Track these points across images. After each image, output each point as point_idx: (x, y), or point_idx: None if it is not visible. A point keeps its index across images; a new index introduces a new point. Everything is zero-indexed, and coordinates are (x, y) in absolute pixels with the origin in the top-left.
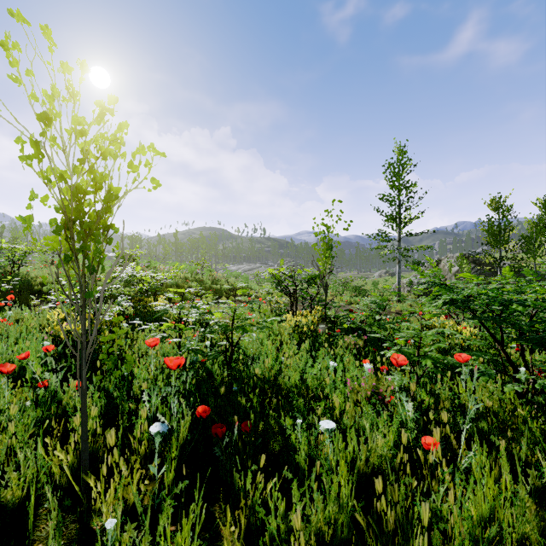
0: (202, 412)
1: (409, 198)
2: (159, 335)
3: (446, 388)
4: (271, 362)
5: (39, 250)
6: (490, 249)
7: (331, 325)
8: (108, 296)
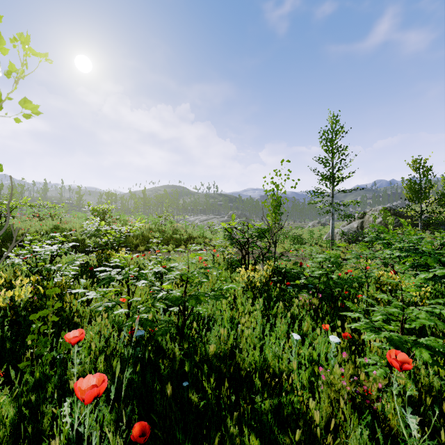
0: (138, 438)
1: (341, 160)
2: (103, 306)
3: (430, 372)
4: (226, 325)
5: (23, 205)
6: (411, 204)
7: (281, 278)
8: (82, 245)
